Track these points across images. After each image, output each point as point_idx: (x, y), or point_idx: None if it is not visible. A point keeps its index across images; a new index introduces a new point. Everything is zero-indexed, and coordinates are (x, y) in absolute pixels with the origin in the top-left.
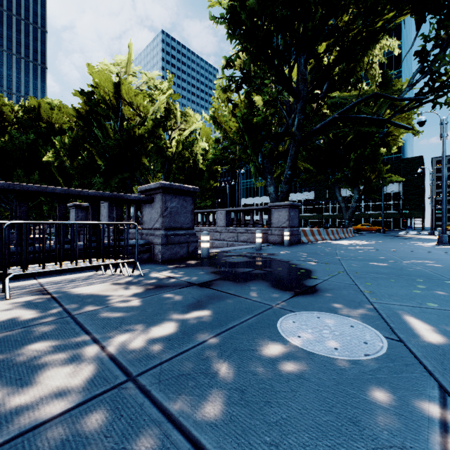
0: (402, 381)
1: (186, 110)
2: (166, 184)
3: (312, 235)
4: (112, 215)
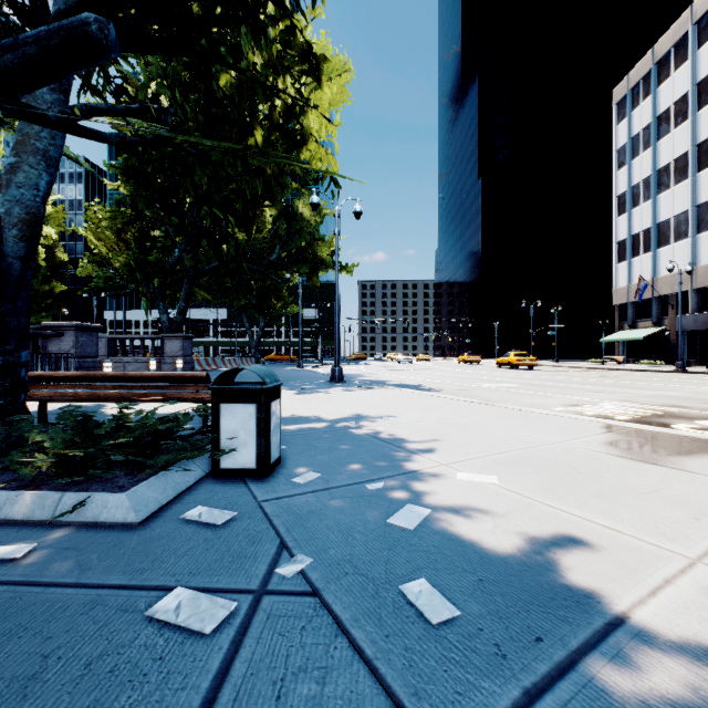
0: None
1: None
2: (79, 324)
3: (207, 364)
4: None
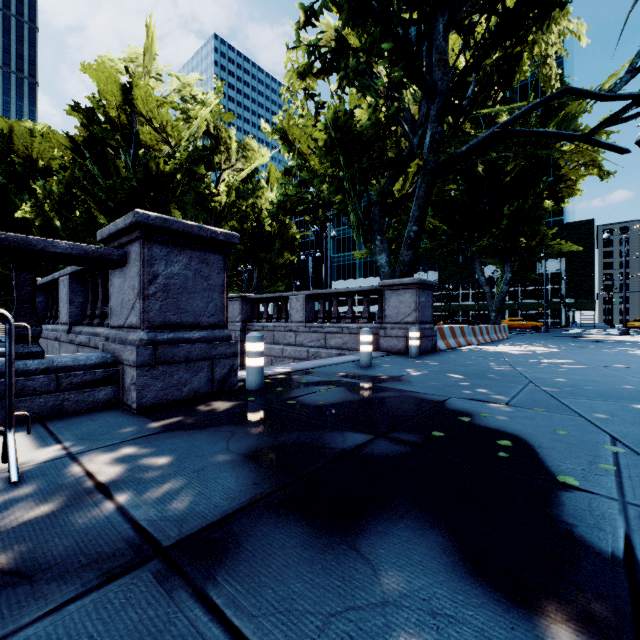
0: None
1: (245, 140)
2: (150, 217)
3: (453, 337)
4: (77, 299)
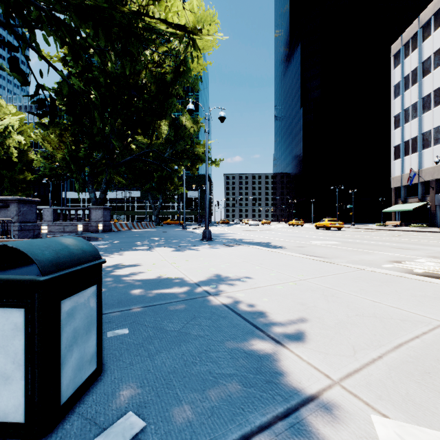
0: (102, 244)
1: None
2: (21, 198)
3: (121, 227)
4: None
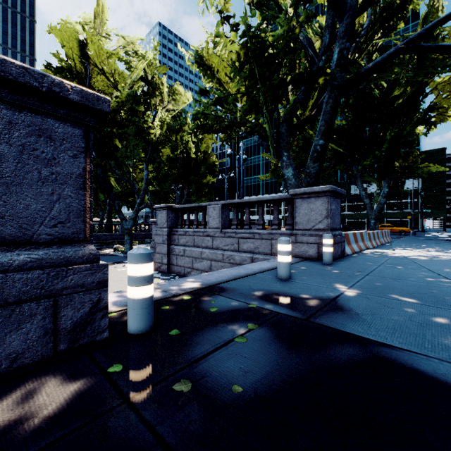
0: None
1: (176, 87)
2: None
3: (355, 242)
4: None
